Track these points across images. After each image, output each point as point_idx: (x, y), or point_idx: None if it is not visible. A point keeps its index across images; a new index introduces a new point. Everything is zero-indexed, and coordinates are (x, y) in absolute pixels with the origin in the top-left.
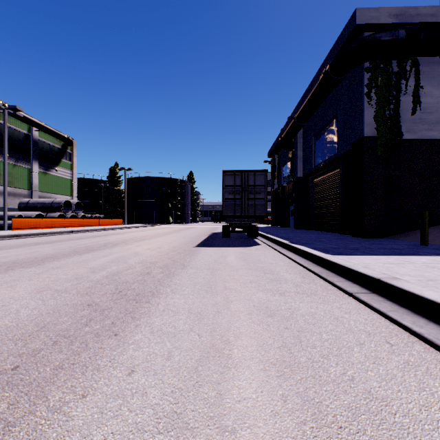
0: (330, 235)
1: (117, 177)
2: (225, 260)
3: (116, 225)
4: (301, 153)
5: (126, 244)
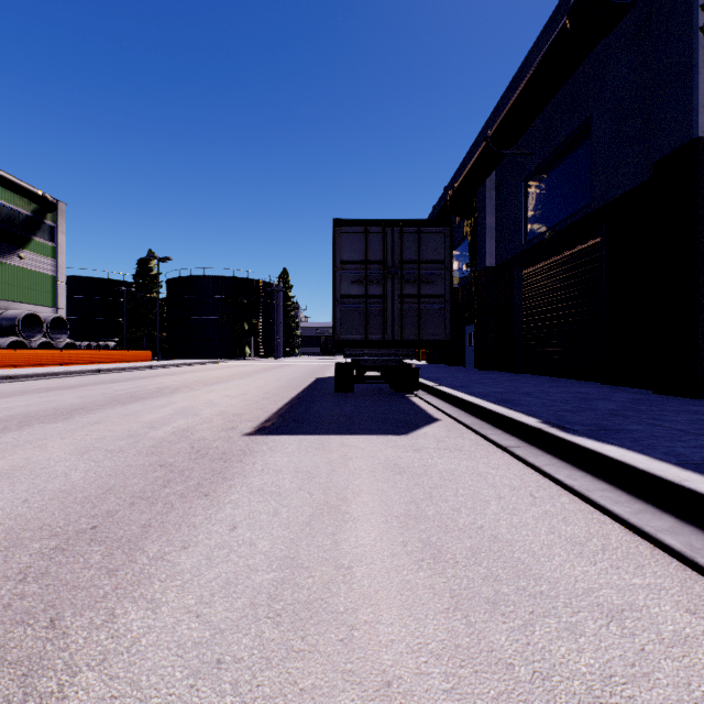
0: (588, 388)
1: (151, 275)
2: (334, 555)
3: (138, 361)
4: (493, 220)
5: (59, 421)
